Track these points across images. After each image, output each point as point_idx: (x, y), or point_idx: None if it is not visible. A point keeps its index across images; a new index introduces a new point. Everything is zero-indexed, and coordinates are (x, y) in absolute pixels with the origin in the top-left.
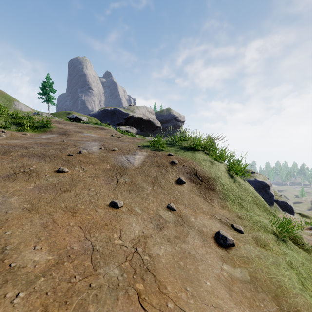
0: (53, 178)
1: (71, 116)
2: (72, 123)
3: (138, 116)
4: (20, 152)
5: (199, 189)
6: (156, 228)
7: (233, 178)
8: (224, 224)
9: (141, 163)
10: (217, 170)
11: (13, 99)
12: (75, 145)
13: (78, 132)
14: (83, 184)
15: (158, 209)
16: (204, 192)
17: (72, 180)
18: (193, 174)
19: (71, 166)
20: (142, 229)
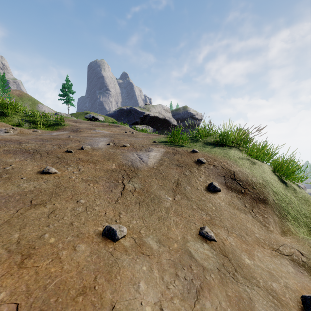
0: (30, 182)
1: (89, 116)
2: (88, 122)
3: (154, 115)
4: (8, 148)
5: (242, 200)
6: (187, 294)
7: (285, 183)
8: (300, 266)
9: (157, 161)
10: (262, 173)
11: (37, 102)
12: (80, 141)
13: (90, 129)
14: (71, 192)
15: (185, 239)
16: (251, 205)
17: (57, 185)
18: (229, 177)
19: (64, 166)
20: (160, 301)
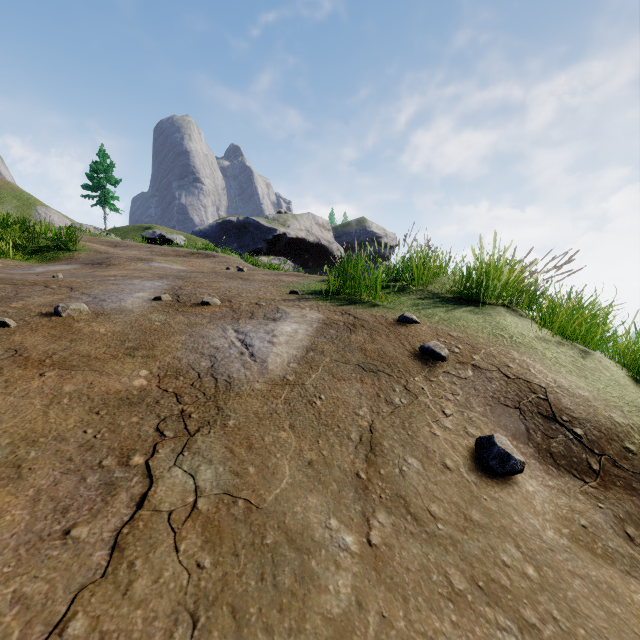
0: None
1: (151, 234)
2: (145, 246)
3: (297, 235)
4: None
5: (608, 508)
6: None
7: None
8: None
9: (299, 355)
10: (620, 389)
11: (35, 202)
12: (75, 288)
13: (137, 260)
14: None
15: None
16: None
17: None
18: (536, 410)
19: None
20: None
